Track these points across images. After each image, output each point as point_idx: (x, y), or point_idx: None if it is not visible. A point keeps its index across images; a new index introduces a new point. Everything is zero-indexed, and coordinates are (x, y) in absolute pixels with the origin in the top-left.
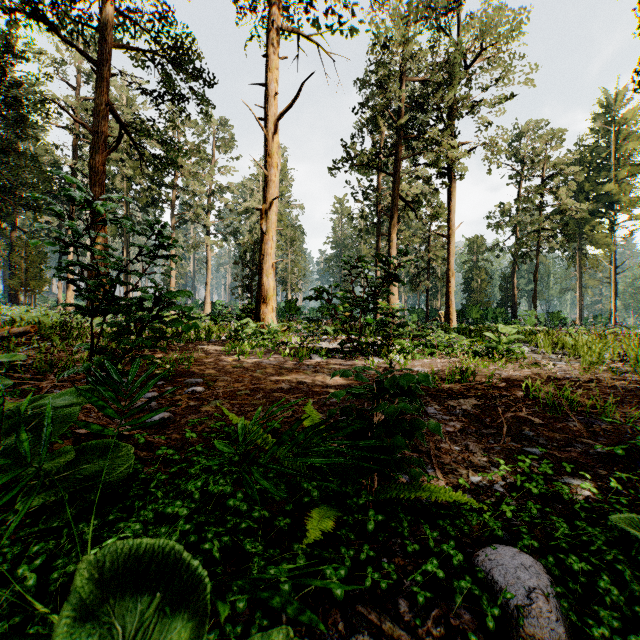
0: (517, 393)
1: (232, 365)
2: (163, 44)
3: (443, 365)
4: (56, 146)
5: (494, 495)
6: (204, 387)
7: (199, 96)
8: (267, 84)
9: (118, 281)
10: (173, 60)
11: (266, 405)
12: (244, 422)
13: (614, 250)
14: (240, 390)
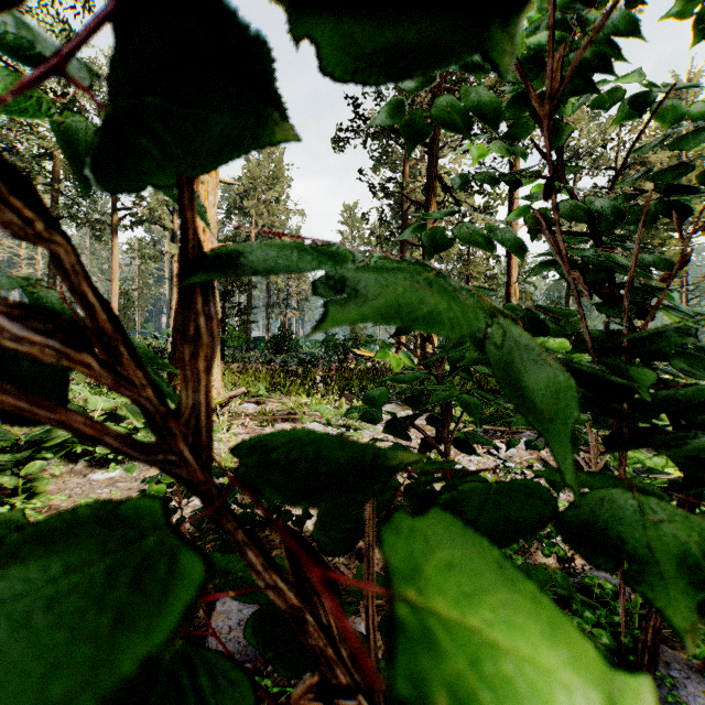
0: None
1: None
2: None
3: None
4: None
5: None
6: None
7: None
8: None
9: None
10: None
11: None
12: None
13: (686, 271)
14: None
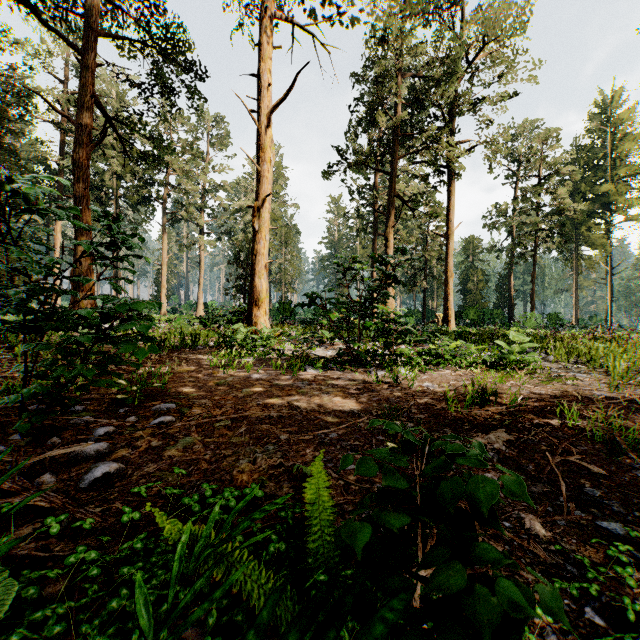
0: (551, 420)
1: (215, 381)
2: (151, 34)
3: (454, 379)
4: (41, 141)
5: (592, 634)
6: (175, 416)
7: (189, 89)
8: (259, 74)
9: (51, 289)
10: (162, 51)
11: (249, 445)
12: (195, 529)
13: (610, 251)
14: (219, 420)
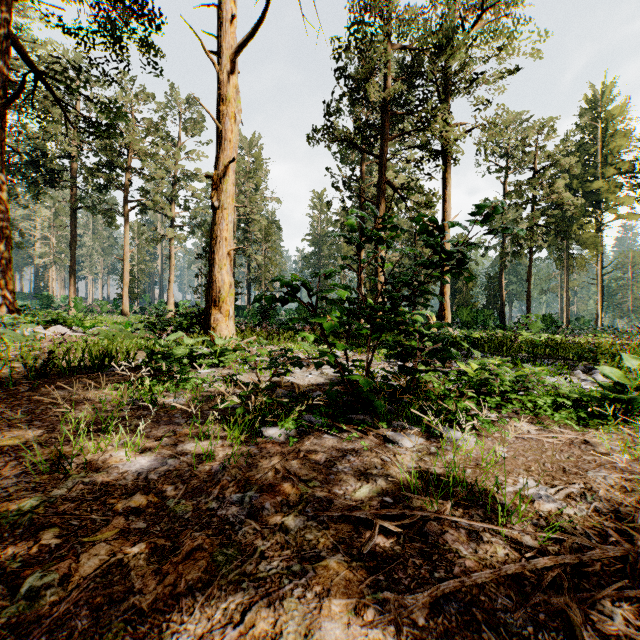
0: None
1: (6, 508)
2: None
3: (574, 465)
4: None
5: None
6: None
7: (142, 43)
8: (220, 3)
9: None
10: None
11: None
12: None
13: (601, 250)
14: None
